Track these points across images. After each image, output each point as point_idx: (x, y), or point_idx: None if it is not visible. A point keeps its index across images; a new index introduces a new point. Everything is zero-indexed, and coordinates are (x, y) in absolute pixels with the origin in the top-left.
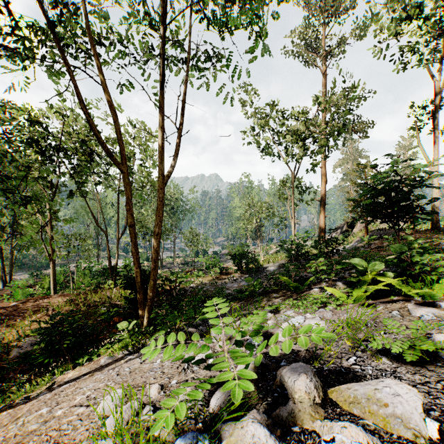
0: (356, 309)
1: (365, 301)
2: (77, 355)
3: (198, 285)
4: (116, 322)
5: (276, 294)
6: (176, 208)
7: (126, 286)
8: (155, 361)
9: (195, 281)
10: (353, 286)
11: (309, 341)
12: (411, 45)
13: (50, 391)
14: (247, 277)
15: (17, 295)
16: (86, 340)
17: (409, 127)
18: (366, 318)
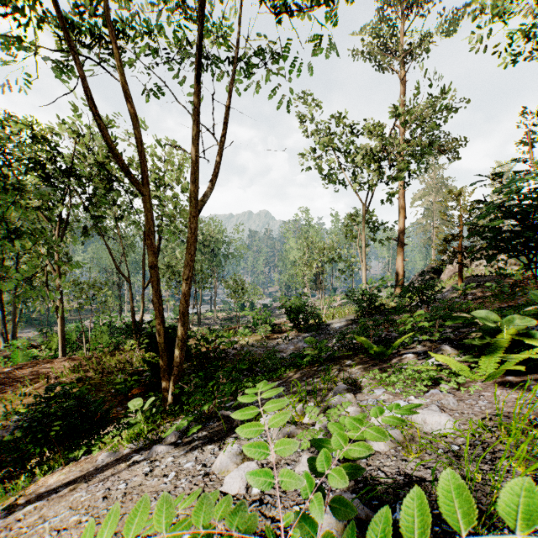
0: (496, 393)
1: (503, 377)
2: (78, 442)
3: (244, 346)
4: (136, 395)
5: (350, 361)
6: (217, 250)
7: (147, 348)
8: (167, 474)
9: (240, 341)
10: (471, 351)
11: (433, 456)
12: (524, 30)
13: (8, 515)
14: (306, 336)
15: (16, 357)
16: (84, 424)
17: (518, 143)
18: (525, 411)
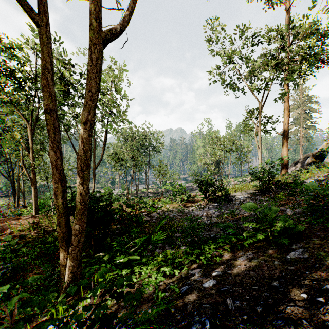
0: None
1: None
2: None
3: (165, 212)
4: None
5: None
6: (148, 147)
7: None
8: None
9: (162, 207)
10: None
11: None
12: None
13: None
14: (215, 205)
15: (5, 214)
16: None
17: None
18: None
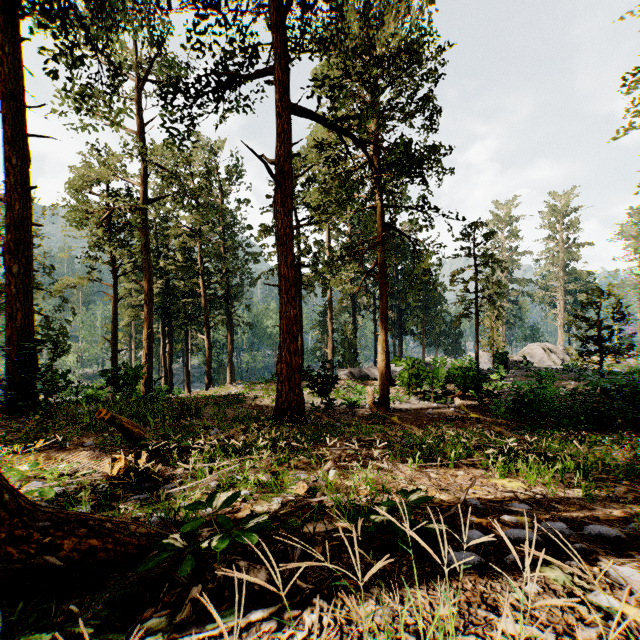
0: None
1: None
2: None
3: None
4: None
5: None
6: None
7: None
8: None
9: None
10: None
11: None
12: None
13: None
14: None
15: None
16: None
17: None
18: None
